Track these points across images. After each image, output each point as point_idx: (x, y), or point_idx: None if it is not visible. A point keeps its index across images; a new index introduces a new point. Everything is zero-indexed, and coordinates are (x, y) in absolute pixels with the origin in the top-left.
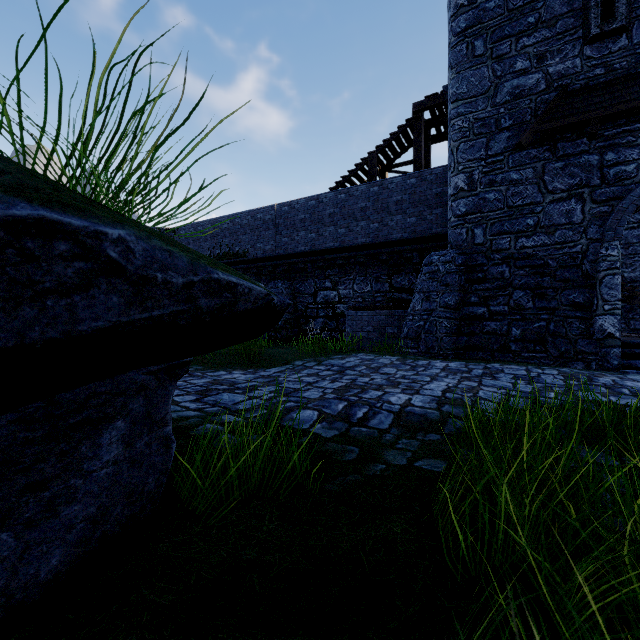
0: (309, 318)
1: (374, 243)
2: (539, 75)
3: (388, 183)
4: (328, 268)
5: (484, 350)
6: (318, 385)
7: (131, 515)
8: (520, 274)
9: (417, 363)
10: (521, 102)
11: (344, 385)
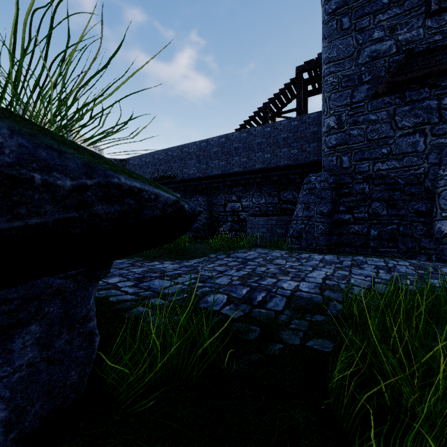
0: (220, 222)
1: (267, 168)
2: (391, 42)
3: (277, 125)
4: (234, 186)
5: (350, 246)
6: (227, 273)
7: (53, 408)
8: (377, 190)
9: (301, 256)
10: (377, 62)
11: (247, 273)
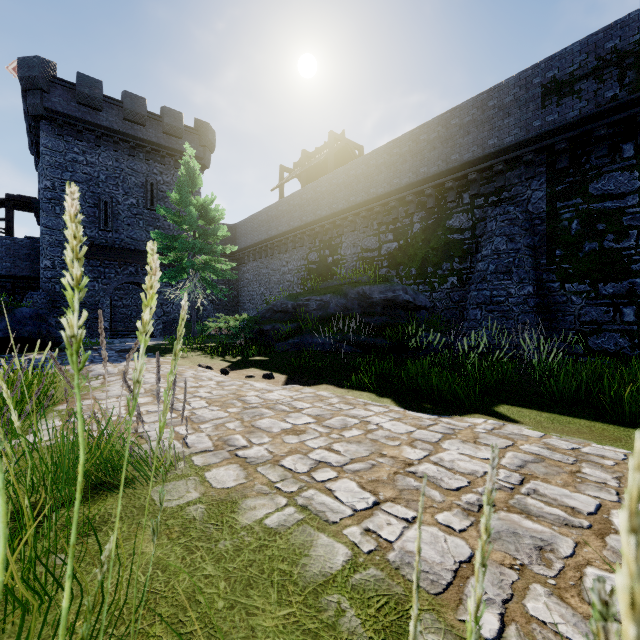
0: None
1: None
2: (84, 233)
3: None
4: None
5: None
6: None
7: None
8: None
9: None
10: None
11: None
